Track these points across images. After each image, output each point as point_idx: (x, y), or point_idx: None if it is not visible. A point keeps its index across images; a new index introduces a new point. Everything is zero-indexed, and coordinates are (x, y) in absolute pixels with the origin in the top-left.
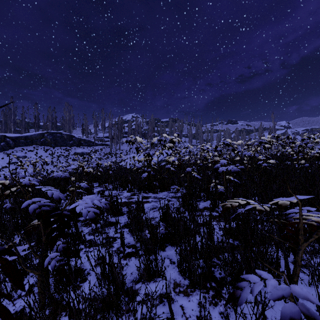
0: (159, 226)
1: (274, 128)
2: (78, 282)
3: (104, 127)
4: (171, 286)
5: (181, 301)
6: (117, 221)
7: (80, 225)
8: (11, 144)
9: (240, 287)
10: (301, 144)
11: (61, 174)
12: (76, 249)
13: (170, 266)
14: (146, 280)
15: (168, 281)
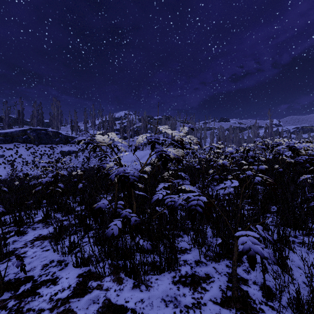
0: None
1: (271, 126)
2: None
3: (94, 123)
4: None
5: None
6: None
7: None
8: None
9: None
10: None
11: None
12: None
13: None
14: None
15: None
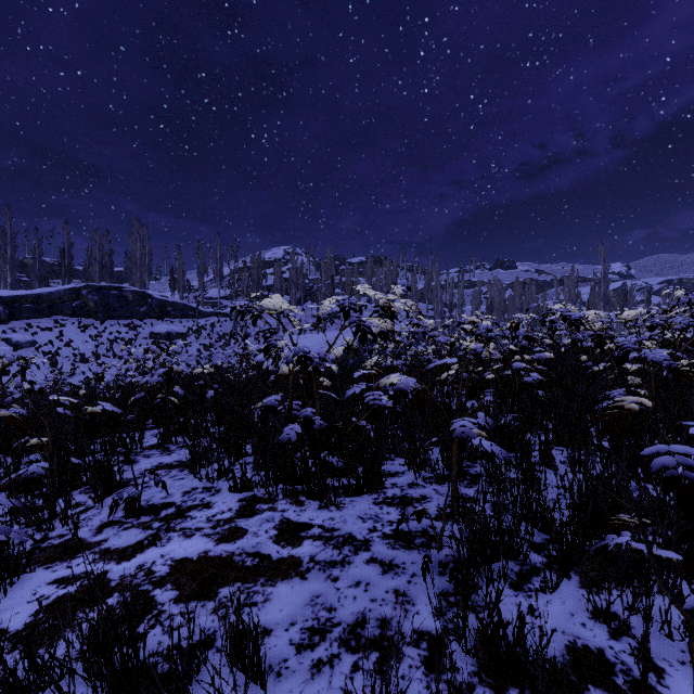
0: None
1: (605, 278)
2: None
3: (220, 274)
4: None
5: None
6: None
7: None
8: (1, 313)
9: None
10: None
11: None
12: None
13: None
14: None
15: None
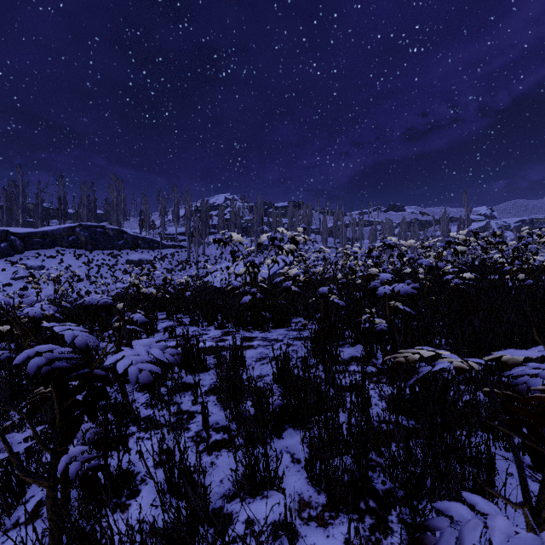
0: (272, 394)
1: (468, 219)
2: (124, 498)
3: (177, 216)
4: (293, 506)
5: (312, 537)
6: (197, 383)
7: (131, 389)
8: (18, 245)
9: (434, 528)
10: (517, 245)
11: (98, 299)
12: (121, 434)
13: (291, 467)
14: (247, 495)
15: (289, 497)
